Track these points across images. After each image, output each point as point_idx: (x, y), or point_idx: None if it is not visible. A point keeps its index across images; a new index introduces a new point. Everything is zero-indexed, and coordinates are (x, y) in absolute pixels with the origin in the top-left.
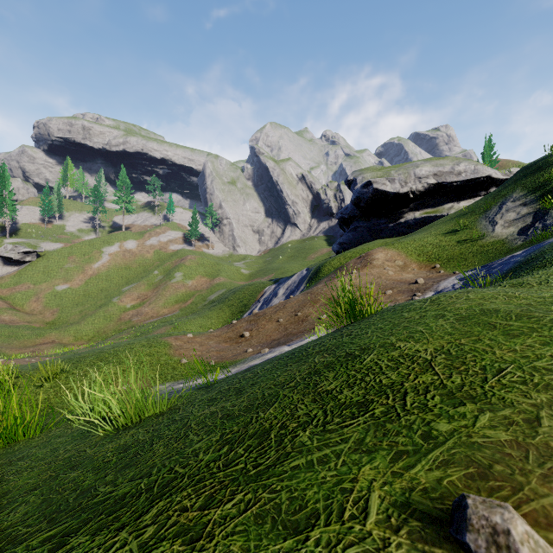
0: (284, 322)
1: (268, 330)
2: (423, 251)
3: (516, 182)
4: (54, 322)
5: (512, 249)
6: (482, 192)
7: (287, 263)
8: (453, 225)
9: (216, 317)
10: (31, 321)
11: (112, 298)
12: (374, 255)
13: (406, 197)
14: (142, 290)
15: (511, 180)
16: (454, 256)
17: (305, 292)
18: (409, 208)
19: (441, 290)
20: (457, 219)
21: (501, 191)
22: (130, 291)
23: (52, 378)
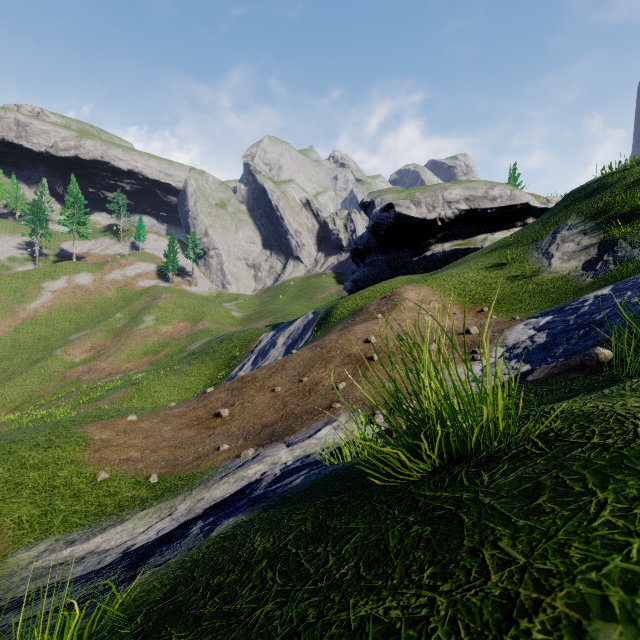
0: (283, 393)
1: (258, 405)
2: (465, 290)
3: (568, 207)
4: None
5: (582, 287)
6: (518, 222)
7: (289, 305)
8: (496, 257)
9: (196, 374)
10: None
11: (54, 350)
12: (403, 294)
13: (434, 225)
14: (97, 339)
15: (560, 205)
16: (505, 296)
17: (313, 345)
18: (436, 239)
19: (515, 345)
20: (501, 251)
21: (551, 218)
22: (81, 340)
23: None
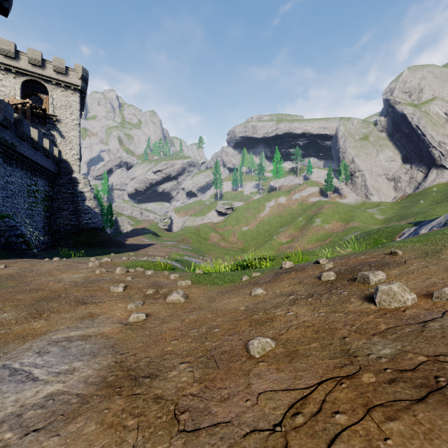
0: None
1: None
2: None
3: None
4: (242, 249)
5: None
6: None
7: (430, 208)
8: None
9: None
10: (232, 247)
11: (273, 236)
12: None
13: None
14: (291, 231)
15: None
16: None
17: None
18: None
19: None
20: None
21: None
22: (284, 232)
23: (288, 257)
